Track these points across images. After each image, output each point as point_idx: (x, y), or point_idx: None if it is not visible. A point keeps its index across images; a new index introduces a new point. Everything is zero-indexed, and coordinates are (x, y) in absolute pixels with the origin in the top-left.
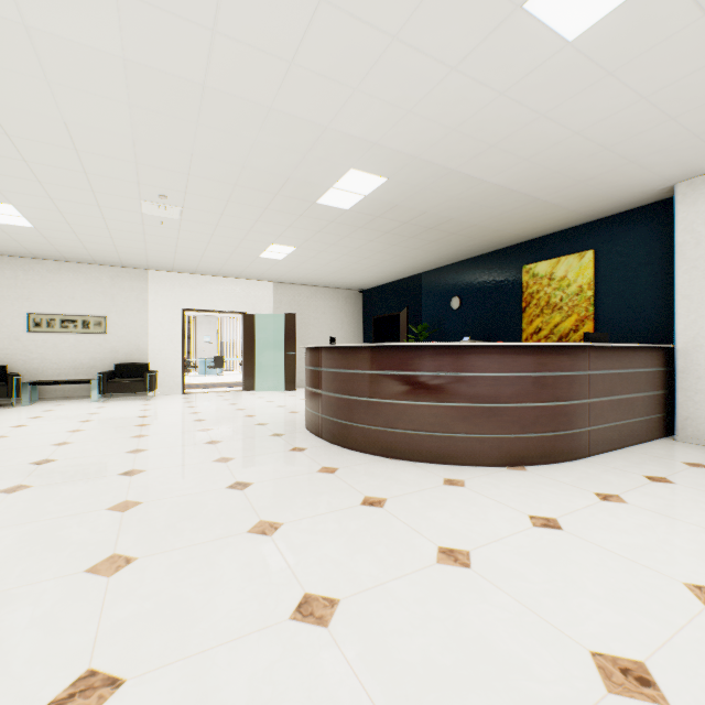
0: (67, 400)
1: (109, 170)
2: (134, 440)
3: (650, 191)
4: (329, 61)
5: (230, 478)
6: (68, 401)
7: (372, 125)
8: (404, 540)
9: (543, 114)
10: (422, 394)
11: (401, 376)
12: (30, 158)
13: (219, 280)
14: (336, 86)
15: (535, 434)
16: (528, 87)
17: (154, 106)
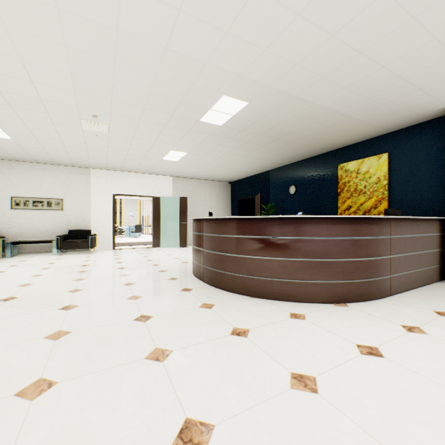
0: (37, 254)
1: (57, 97)
2: (75, 282)
3: (429, 111)
4: (207, 8)
5: (137, 312)
6: (37, 254)
7: (238, 61)
8: (264, 366)
9: (361, 51)
10: (273, 252)
11: (258, 239)
12: (1, 88)
13: (137, 175)
14: (212, 30)
15: (354, 280)
16: (352, 30)
17: (83, 47)
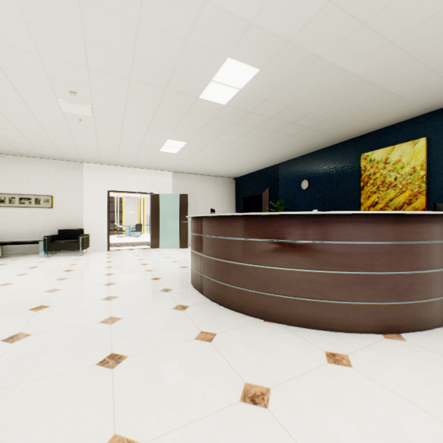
0: (24, 255)
1: (19, 63)
2: (46, 294)
3: None
4: None
5: (107, 348)
6: (24, 256)
7: None
8: None
9: None
10: (296, 261)
11: (275, 243)
12: None
13: (134, 170)
14: None
15: (410, 301)
16: None
17: None
